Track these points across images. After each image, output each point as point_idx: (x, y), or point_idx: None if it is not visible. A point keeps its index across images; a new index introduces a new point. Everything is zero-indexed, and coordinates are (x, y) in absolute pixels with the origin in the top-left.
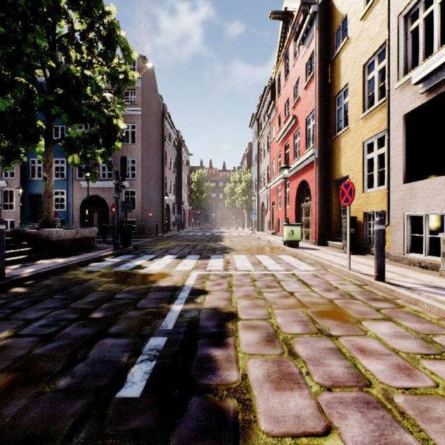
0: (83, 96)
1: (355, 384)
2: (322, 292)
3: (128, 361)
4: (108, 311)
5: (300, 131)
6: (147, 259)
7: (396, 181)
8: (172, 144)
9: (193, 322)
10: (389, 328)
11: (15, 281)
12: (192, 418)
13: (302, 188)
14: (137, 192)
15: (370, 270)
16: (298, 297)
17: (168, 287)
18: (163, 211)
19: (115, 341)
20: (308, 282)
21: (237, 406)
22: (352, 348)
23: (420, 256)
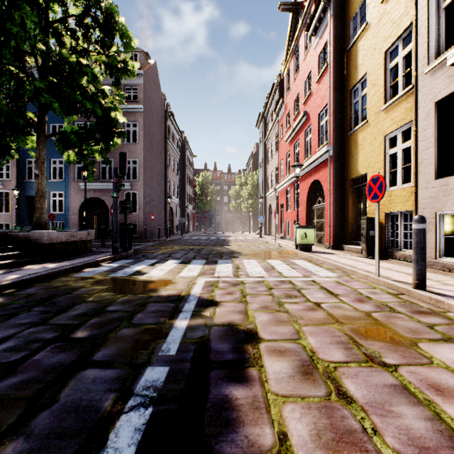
0: (78, 86)
1: (453, 452)
2: (354, 303)
3: (112, 407)
4: (95, 329)
5: (311, 128)
6: (147, 263)
7: (426, 177)
8: (176, 145)
9: (202, 345)
10: None
11: None
12: None
13: (314, 188)
14: (139, 194)
15: (401, 277)
16: (327, 310)
17: (171, 297)
18: (166, 214)
19: (98, 373)
20: (333, 291)
21: None
22: (423, 385)
23: None
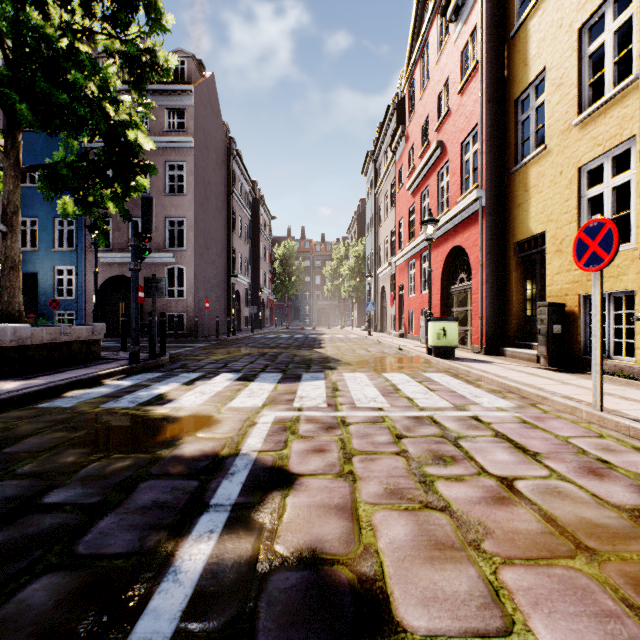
0: (73, 88)
1: None
2: (585, 479)
3: None
4: None
5: (449, 166)
6: (183, 380)
7: None
8: (245, 199)
9: None
10: None
11: None
12: None
13: (453, 260)
14: (187, 271)
15: None
16: (537, 503)
17: (197, 460)
18: (230, 301)
19: None
20: (525, 443)
21: None
22: None
23: None
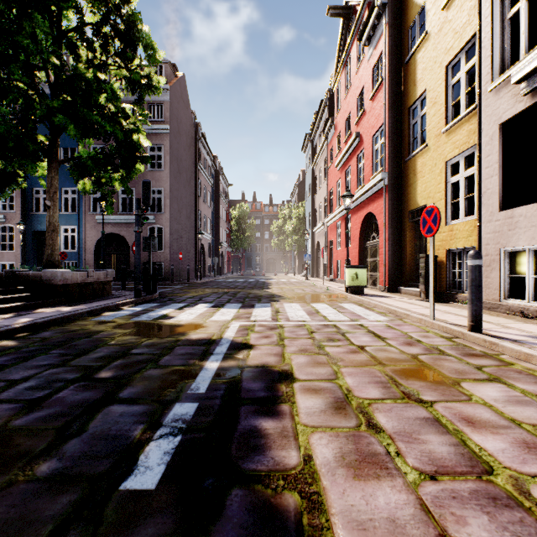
0: (95, 105)
1: (469, 469)
2: (402, 346)
3: (142, 436)
4: (120, 370)
5: (364, 152)
6: (175, 307)
7: (490, 209)
8: (208, 171)
9: (234, 384)
10: (500, 391)
11: (4, 333)
12: (233, 523)
13: (368, 222)
14: (164, 229)
15: (459, 320)
16: (371, 353)
17: (201, 340)
18: (197, 253)
19: (126, 408)
20: (381, 334)
21: (300, 503)
22: (455, 418)
23: (522, 302)
